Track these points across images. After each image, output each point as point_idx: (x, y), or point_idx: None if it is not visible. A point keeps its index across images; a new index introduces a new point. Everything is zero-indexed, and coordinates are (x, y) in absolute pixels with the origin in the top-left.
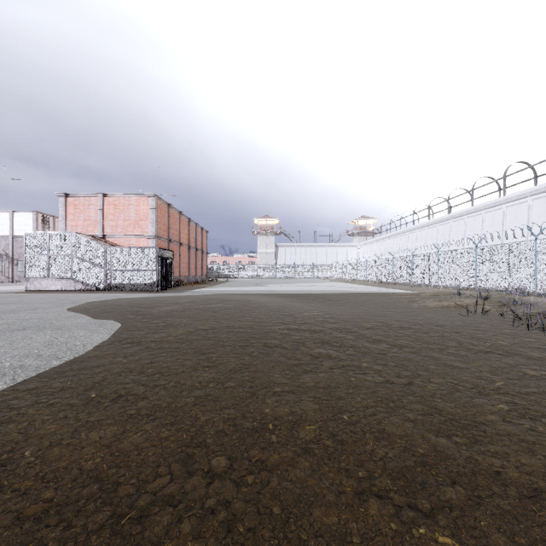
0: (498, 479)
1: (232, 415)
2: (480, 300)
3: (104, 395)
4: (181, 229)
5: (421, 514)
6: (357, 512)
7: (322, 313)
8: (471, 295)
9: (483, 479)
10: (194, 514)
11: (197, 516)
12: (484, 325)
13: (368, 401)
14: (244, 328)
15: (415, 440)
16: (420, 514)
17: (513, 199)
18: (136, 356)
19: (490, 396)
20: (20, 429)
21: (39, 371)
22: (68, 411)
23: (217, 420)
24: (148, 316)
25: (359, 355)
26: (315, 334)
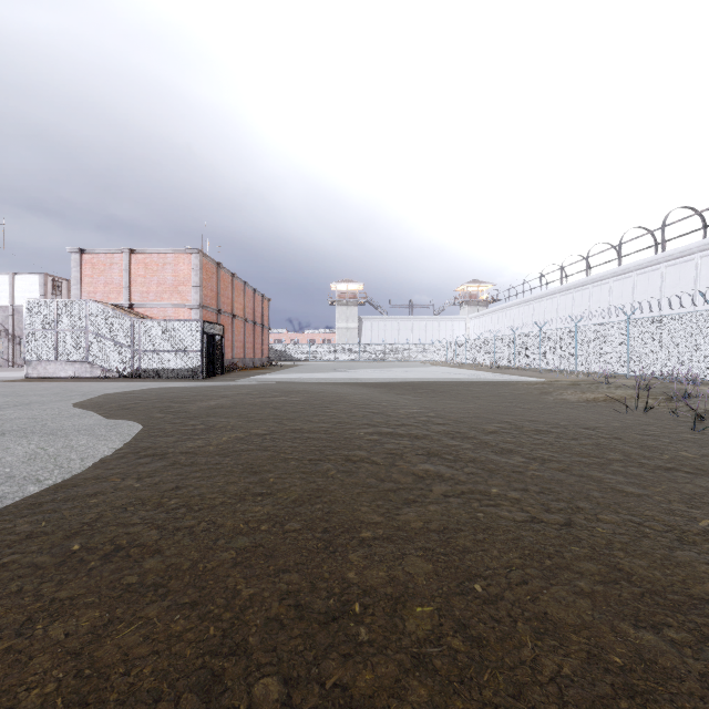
0: None
1: (294, 584)
2: (637, 391)
3: (93, 547)
4: (234, 296)
5: None
6: None
7: (425, 410)
8: (624, 384)
9: None
10: None
11: None
12: (652, 427)
13: (511, 556)
14: (316, 432)
15: (603, 637)
16: None
17: (674, 256)
18: (156, 477)
19: (699, 546)
20: None
21: (3, 503)
22: (27, 579)
23: (268, 595)
24: (182, 414)
25: (484, 474)
26: (417, 442)
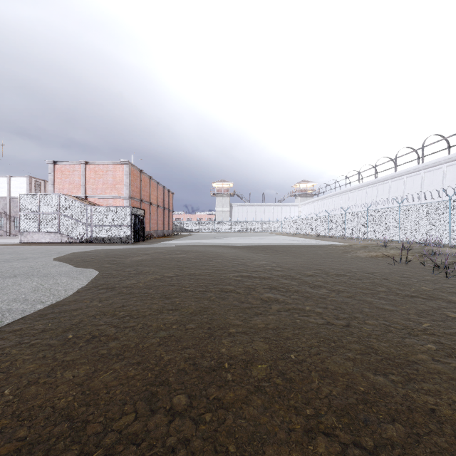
0: (433, 417)
1: (192, 354)
2: (403, 251)
3: (80, 336)
4: (151, 191)
5: (366, 451)
6: (306, 450)
7: (270, 262)
8: (395, 247)
9: (419, 416)
10: (156, 453)
11: (158, 455)
12: (408, 272)
13: (312, 341)
14: (203, 275)
15: (356, 378)
16: (364, 451)
17: (430, 166)
18: (110, 300)
19: (419, 336)
20: (3, 368)
21: (25, 314)
22: (47, 351)
23: (178, 359)
24: (121, 264)
25: (303, 299)
26: (264, 281)
